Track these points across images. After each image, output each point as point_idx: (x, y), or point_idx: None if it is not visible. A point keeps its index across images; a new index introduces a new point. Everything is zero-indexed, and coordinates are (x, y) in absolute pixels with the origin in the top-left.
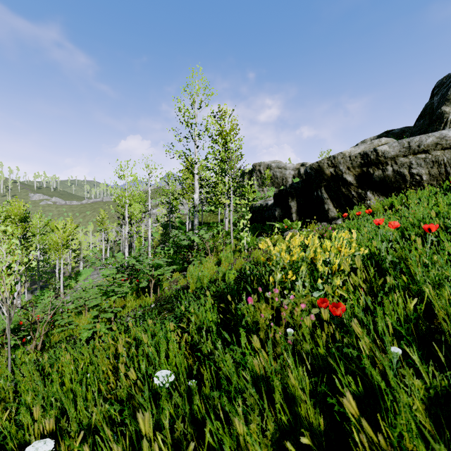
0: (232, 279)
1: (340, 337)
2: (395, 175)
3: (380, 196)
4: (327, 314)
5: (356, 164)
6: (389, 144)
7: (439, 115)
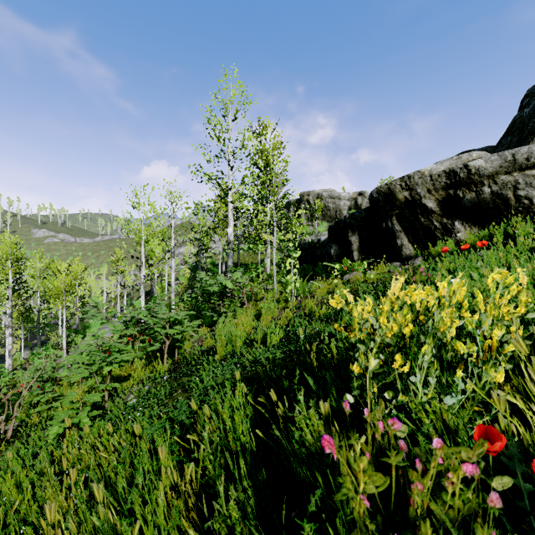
0: (276, 341)
1: None
2: (495, 199)
3: (472, 228)
4: None
5: (439, 185)
6: (485, 157)
7: (532, 130)
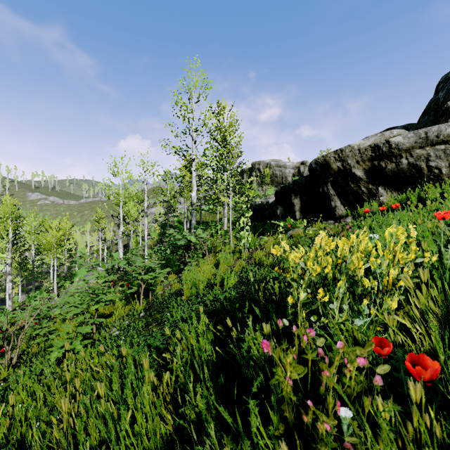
0: (231, 285)
1: (444, 431)
2: (411, 169)
3: (393, 192)
4: (418, 387)
5: (366, 157)
6: (403, 134)
7: (445, 111)
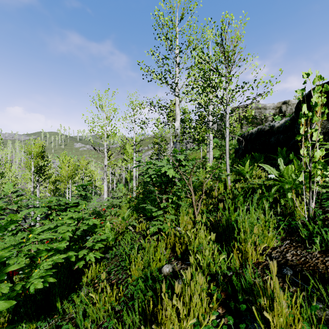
0: None
1: None
2: None
3: None
4: None
5: None
6: None
7: None
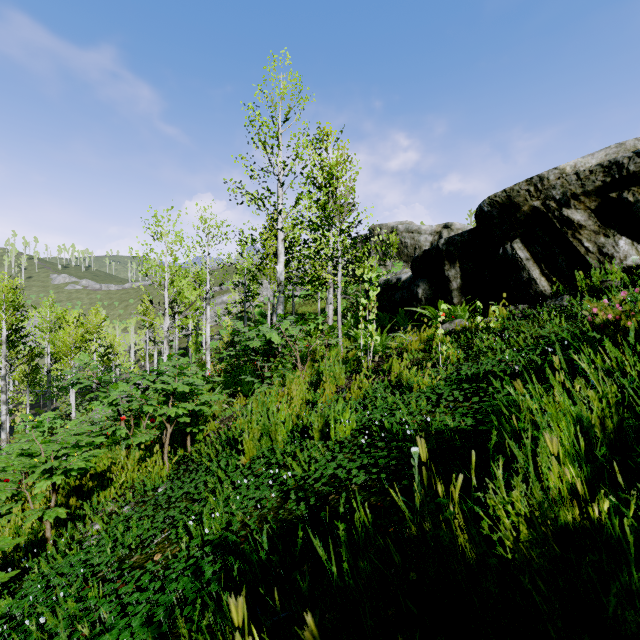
0: (345, 435)
1: None
2: None
3: None
4: None
5: (592, 186)
6: None
7: None
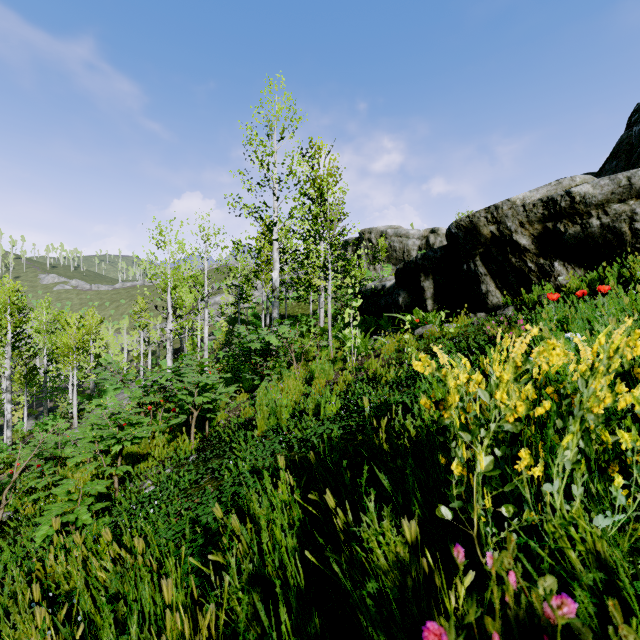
0: (331, 413)
1: None
2: (605, 234)
3: (576, 270)
4: None
5: (535, 217)
6: (593, 182)
7: None
